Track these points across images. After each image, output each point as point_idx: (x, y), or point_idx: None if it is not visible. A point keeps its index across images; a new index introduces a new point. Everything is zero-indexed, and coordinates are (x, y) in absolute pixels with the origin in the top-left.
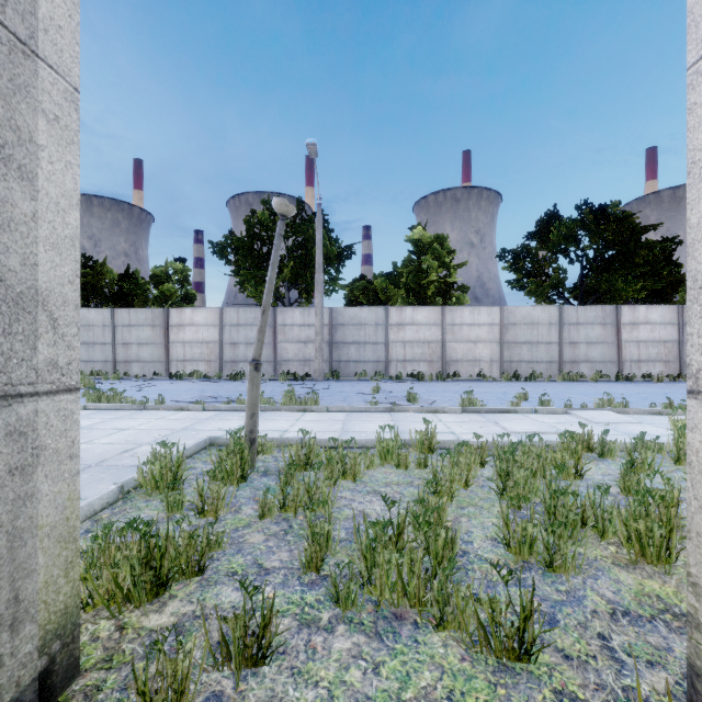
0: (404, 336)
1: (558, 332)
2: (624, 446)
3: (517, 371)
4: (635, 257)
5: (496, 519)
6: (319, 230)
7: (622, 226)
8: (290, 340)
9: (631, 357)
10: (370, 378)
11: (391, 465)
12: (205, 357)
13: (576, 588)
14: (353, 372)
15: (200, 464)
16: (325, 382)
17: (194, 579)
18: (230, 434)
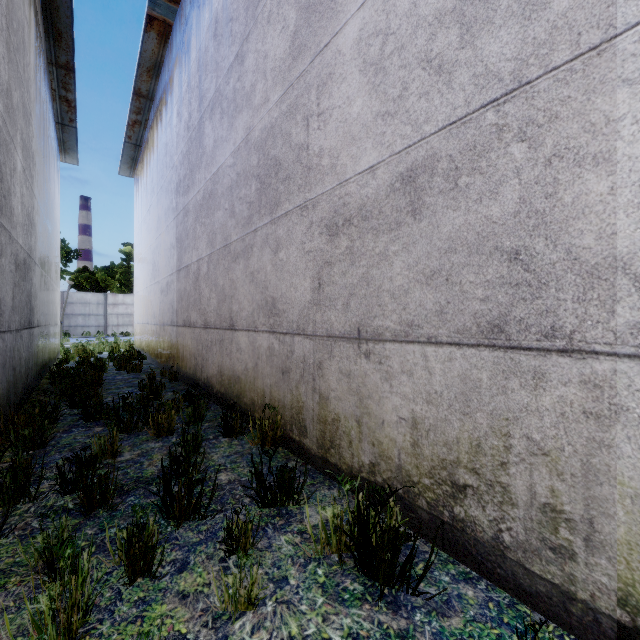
0: (118, 311)
1: None
2: None
3: None
4: None
5: None
6: None
7: None
8: None
9: None
10: (93, 336)
11: None
12: None
13: None
14: (81, 333)
15: None
16: None
17: None
18: None
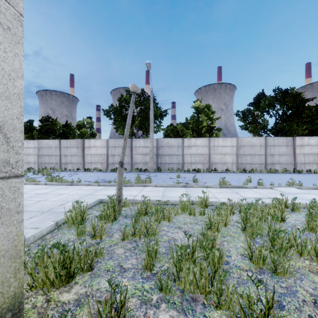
0: (191, 151)
1: (265, 150)
2: (304, 206)
3: (244, 168)
4: (302, 113)
5: (242, 243)
6: (152, 103)
7: (296, 99)
8: (138, 153)
9: (300, 161)
10: (175, 171)
11: (186, 213)
12: (100, 161)
13: (291, 285)
14: (167, 168)
15: (95, 211)
16: (154, 173)
17: (88, 273)
18: (109, 198)
